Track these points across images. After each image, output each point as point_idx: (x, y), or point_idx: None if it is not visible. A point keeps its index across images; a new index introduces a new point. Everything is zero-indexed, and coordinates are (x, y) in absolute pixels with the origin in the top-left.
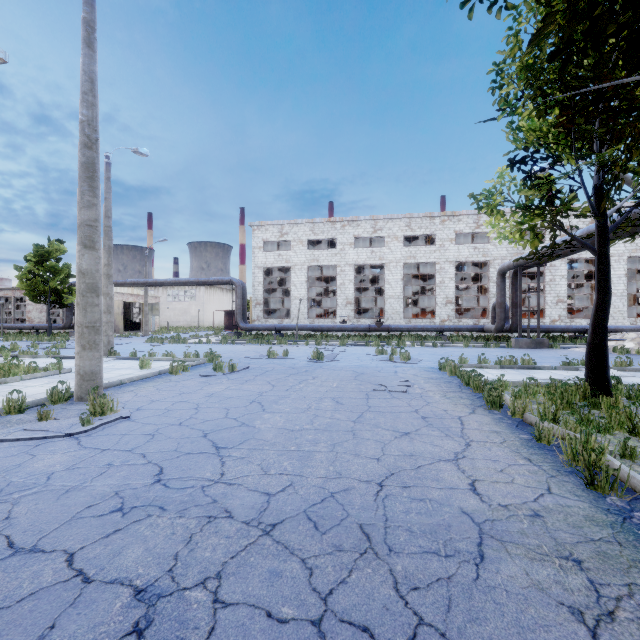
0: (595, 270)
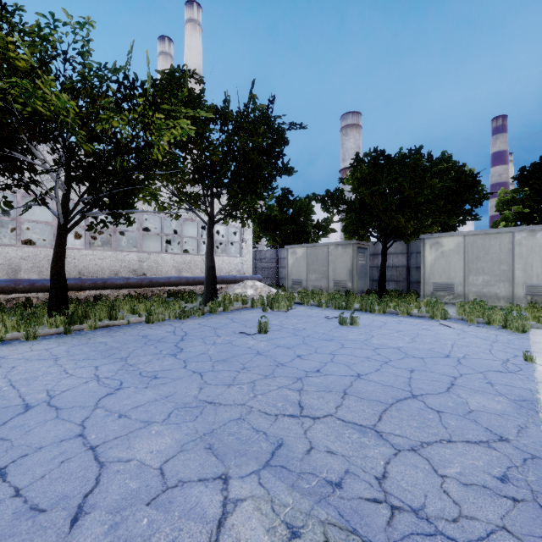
0: None
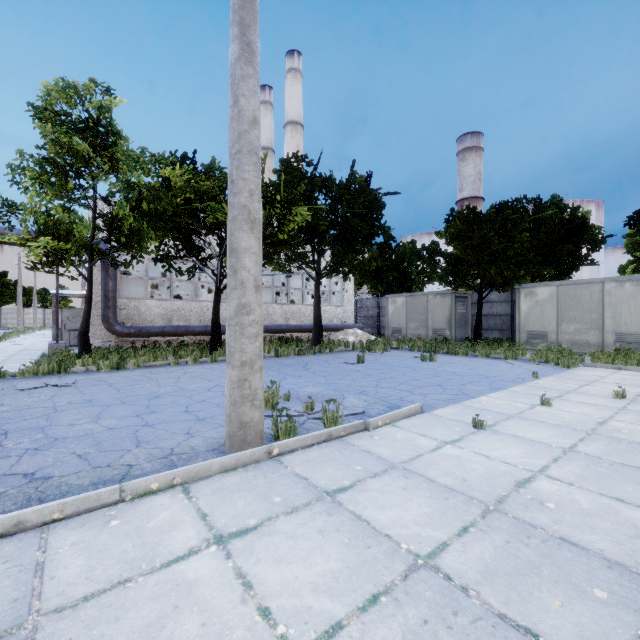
0: (88, 290)
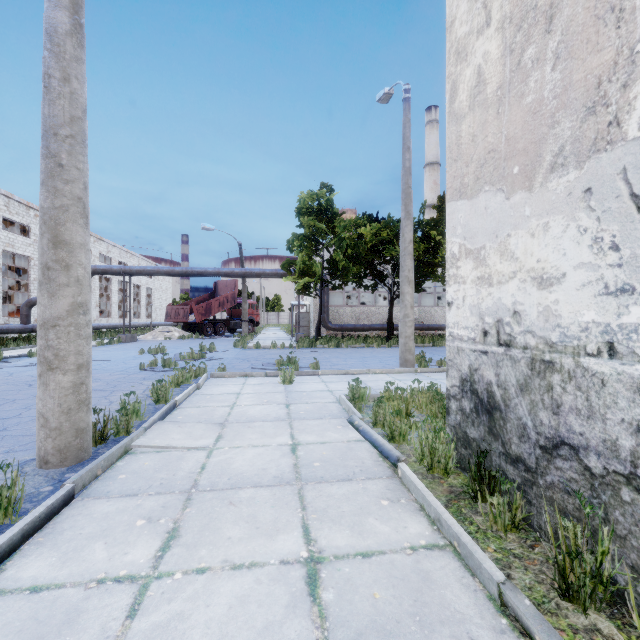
0: (320, 303)
